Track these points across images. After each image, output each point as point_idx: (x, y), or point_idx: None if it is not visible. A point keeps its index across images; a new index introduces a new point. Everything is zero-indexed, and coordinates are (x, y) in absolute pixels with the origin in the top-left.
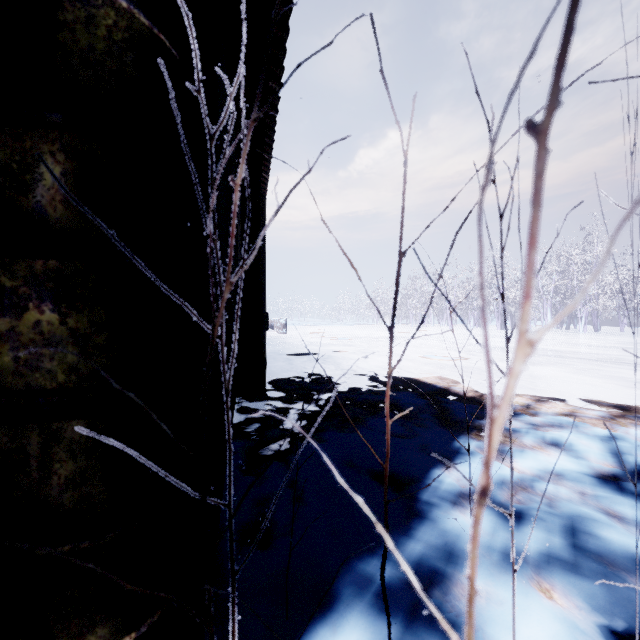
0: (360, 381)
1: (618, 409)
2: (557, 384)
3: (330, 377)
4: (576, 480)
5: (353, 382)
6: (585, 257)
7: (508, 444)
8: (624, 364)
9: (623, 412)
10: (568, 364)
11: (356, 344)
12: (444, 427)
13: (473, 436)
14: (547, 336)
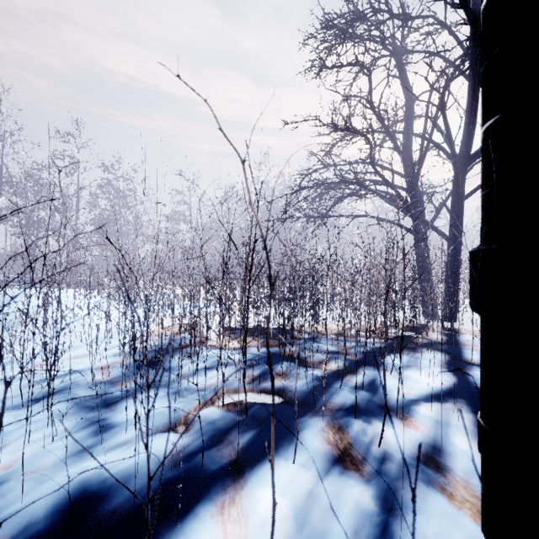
0: None
1: None
2: None
3: None
4: None
5: None
6: None
7: None
8: None
9: None
10: None
11: None
12: None
13: None
14: None
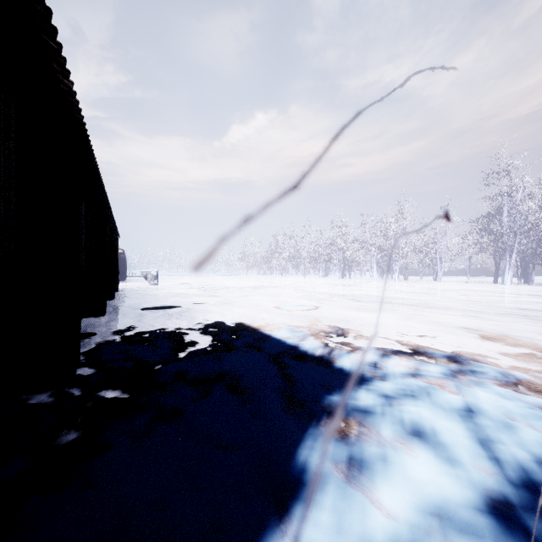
0: (208, 341)
1: (452, 362)
2: (393, 333)
3: (175, 338)
4: (470, 531)
5: (199, 343)
6: (398, 224)
7: (365, 442)
8: (434, 308)
9: (458, 365)
10: (395, 310)
11: (221, 294)
12: (288, 416)
13: (322, 430)
14: (374, 284)
